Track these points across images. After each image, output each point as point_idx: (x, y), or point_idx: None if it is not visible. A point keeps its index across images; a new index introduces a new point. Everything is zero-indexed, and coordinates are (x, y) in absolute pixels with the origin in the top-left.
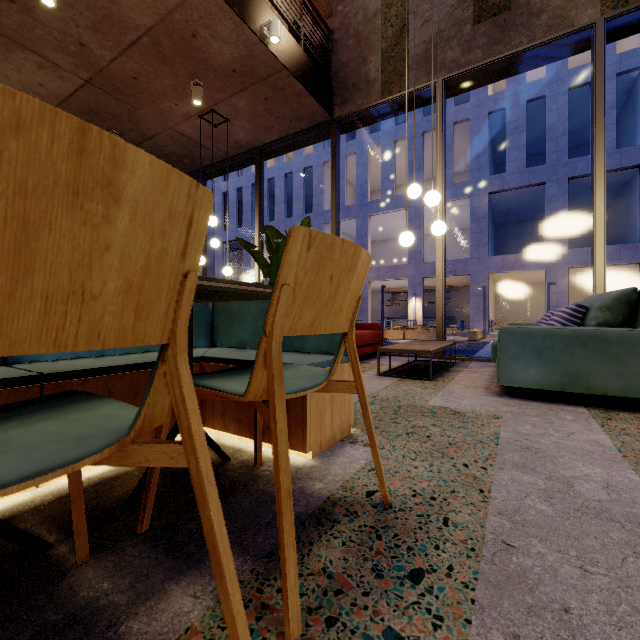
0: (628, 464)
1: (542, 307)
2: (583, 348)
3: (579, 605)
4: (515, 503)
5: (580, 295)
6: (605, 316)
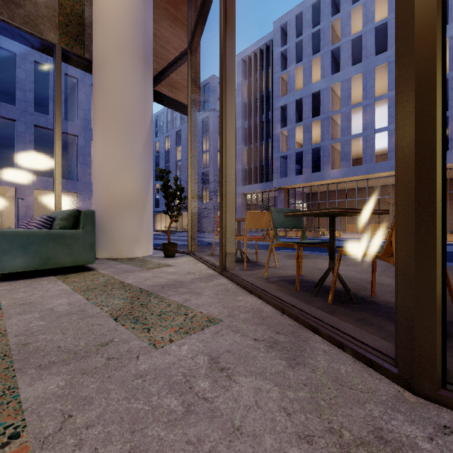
0: (77, 293)
1: (12, 216)
2: (53, 242)
3: (64, 343)
4: (25, 328)
5: (42, 209)
6: (64, 223)
